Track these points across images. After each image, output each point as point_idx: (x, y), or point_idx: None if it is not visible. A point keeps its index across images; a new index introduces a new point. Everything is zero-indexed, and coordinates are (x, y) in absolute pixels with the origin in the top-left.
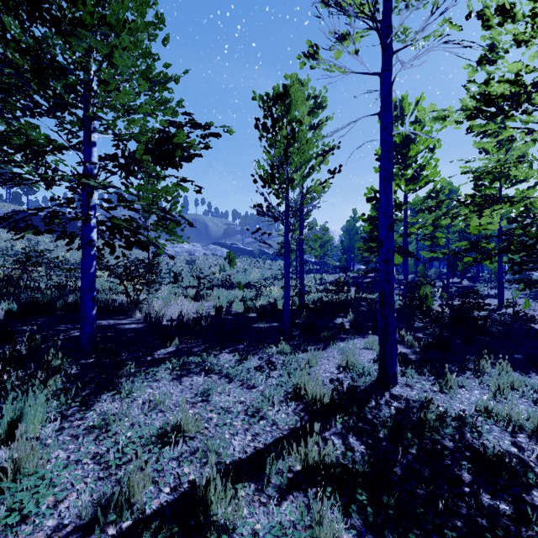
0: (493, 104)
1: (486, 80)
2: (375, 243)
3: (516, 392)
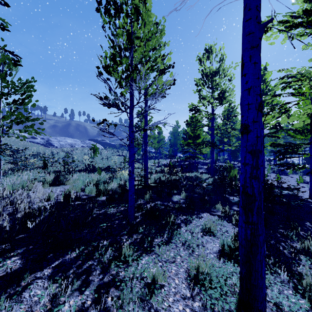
0: None
1: None
2: (191, 140)
3: None
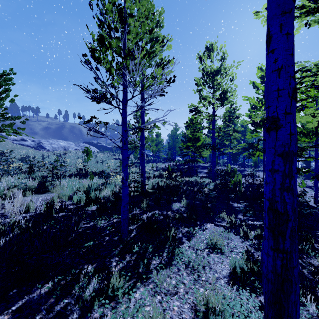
0: None
1: None
2: (191, 143)
3: None
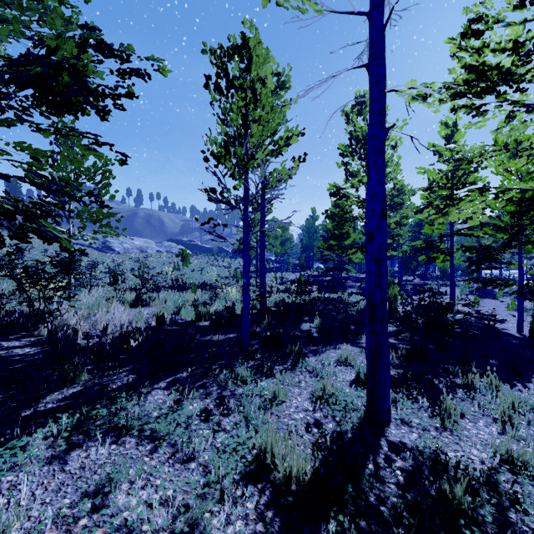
0: (486, 78)
1: (480, 47)
2: (335, 241)
3: (524, 419)
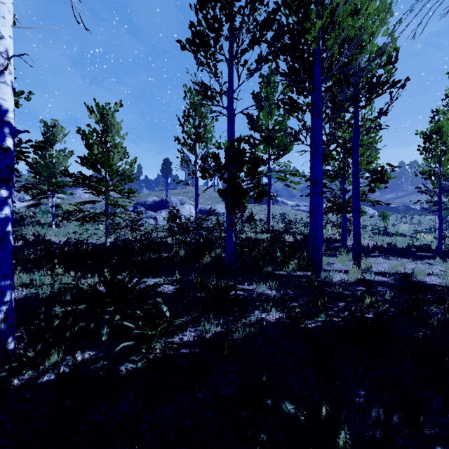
0: None
1: None
2: None
3: None
